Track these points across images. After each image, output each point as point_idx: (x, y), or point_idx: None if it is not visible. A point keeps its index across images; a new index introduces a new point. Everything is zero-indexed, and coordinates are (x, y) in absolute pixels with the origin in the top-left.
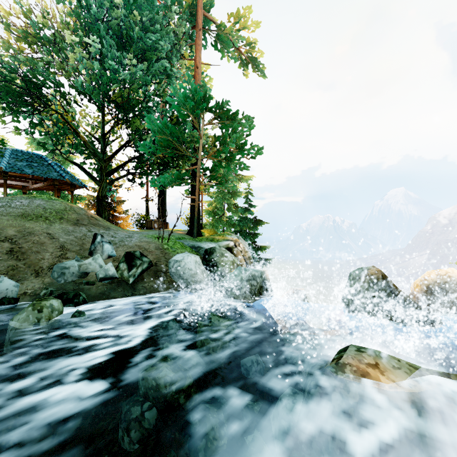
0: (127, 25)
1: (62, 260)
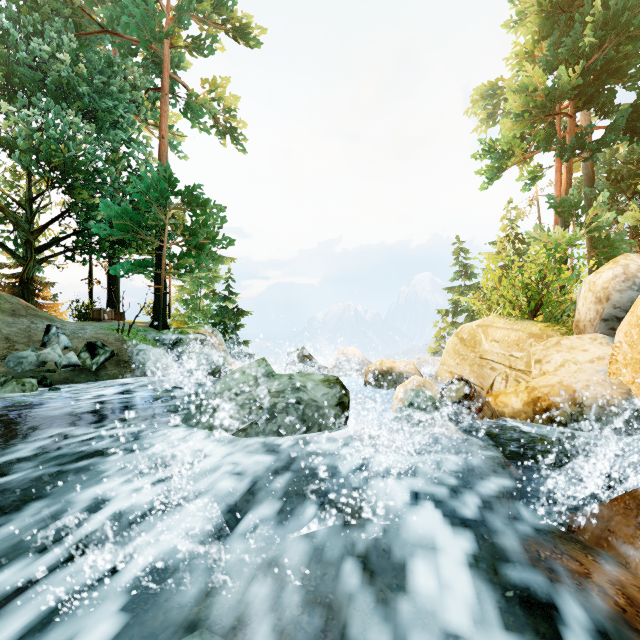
0: (70, 77)
1: (12, 351)
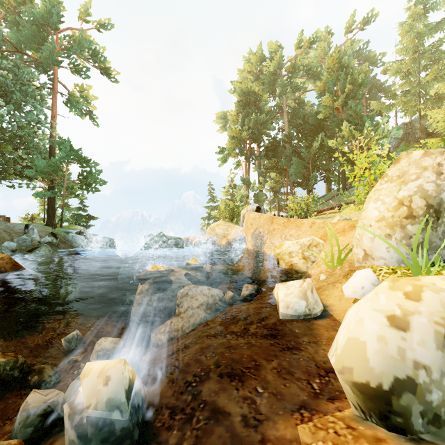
0: None
1: (13, 237)
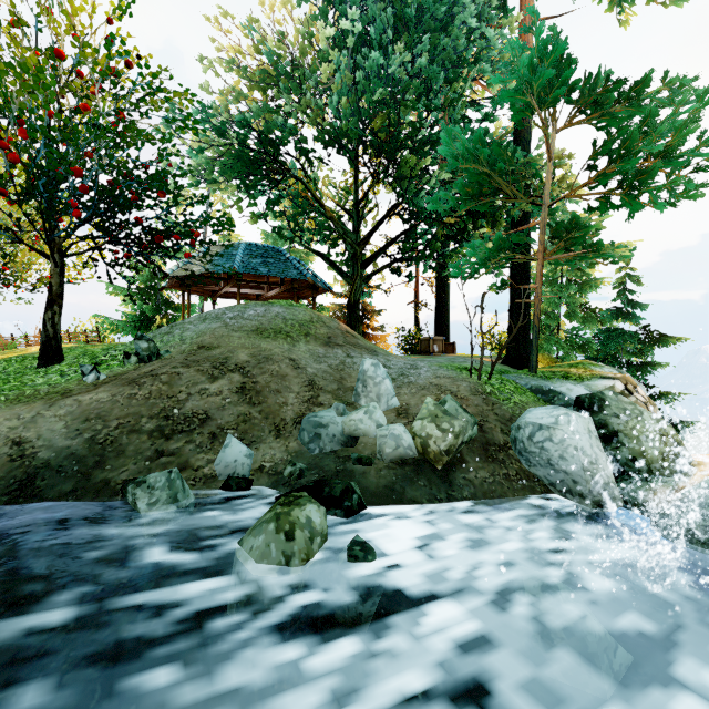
0: (396, 0)
1: (313, 407)
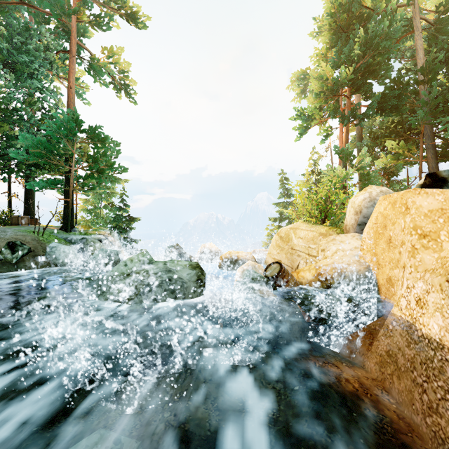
0: None
1: None
